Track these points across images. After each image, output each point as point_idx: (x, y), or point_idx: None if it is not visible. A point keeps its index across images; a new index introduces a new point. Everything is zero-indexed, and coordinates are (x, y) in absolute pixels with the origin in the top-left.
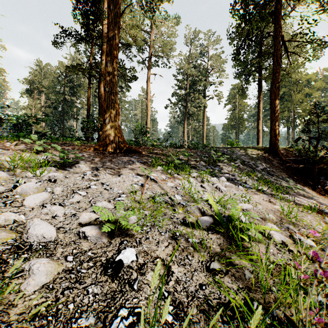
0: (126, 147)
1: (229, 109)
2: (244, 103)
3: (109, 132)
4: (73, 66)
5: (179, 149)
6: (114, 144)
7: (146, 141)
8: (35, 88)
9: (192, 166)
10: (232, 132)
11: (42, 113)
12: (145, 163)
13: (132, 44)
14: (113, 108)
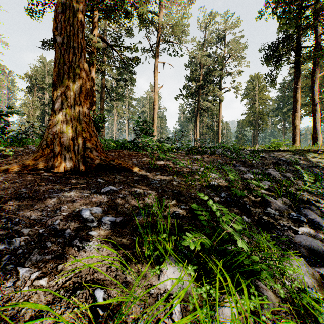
0: (101, 160)
1: (248, 103)
2: (266, 95)
3: (61, 130)
4: (49, 41)
5: (200, 155)
6: (71, 154)
7: (148, 143)
8: (34, 84)
9: (266, 224)
10: (250, 129)
11: (42, 111)
12: (124, 227)
13: (132, 13)
14: (71, 79)
